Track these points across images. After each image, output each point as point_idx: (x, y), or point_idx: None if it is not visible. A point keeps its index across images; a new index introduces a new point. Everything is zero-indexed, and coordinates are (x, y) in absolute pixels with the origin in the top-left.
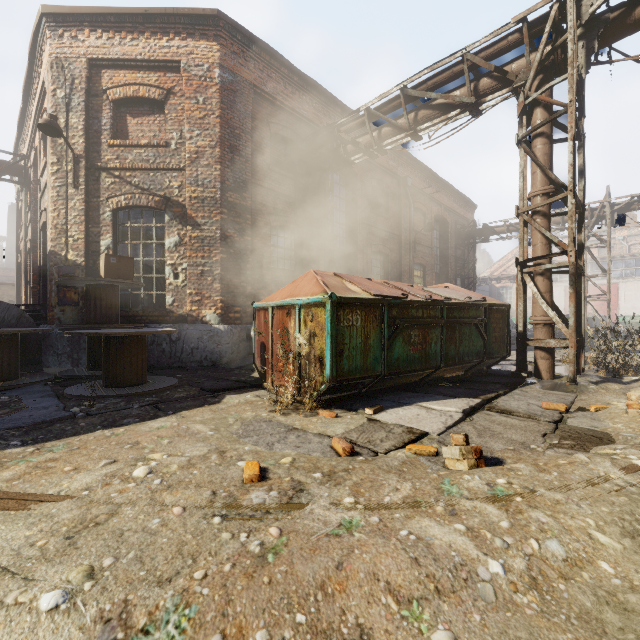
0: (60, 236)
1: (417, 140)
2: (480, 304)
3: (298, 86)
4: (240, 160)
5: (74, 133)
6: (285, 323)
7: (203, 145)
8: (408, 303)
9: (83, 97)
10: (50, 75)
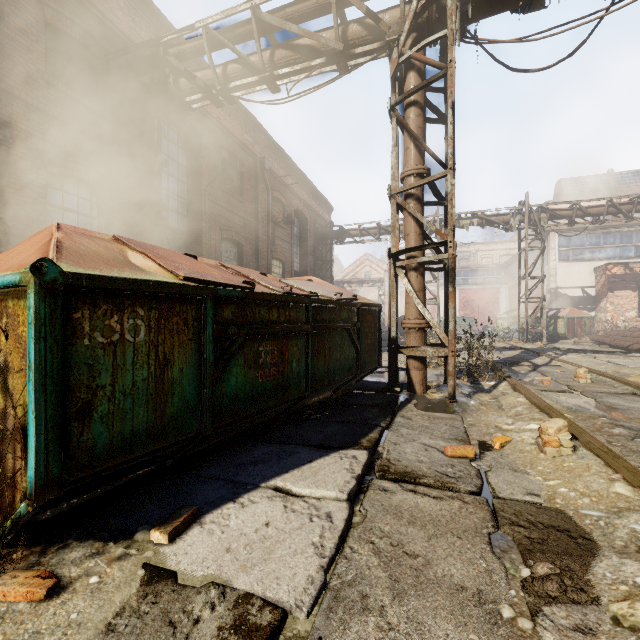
0: None
1: (274, 91)
2: (353, 303)
3: None
4: None
5: None
6: None
7: None
8: (254, 297)
9: None
10: None
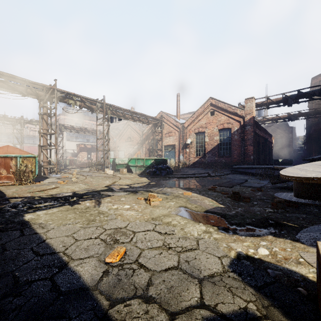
0: None
1: None
2: None
3: None
4: None
5: None
6: (8, 162)
7: None
8: None
9: None
10: None
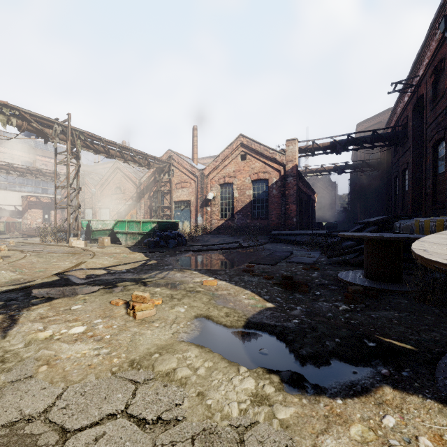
0: None
1: None
2: None
3: None
4: None
5: None
6: None
7: None
8: None
9: None
10: None
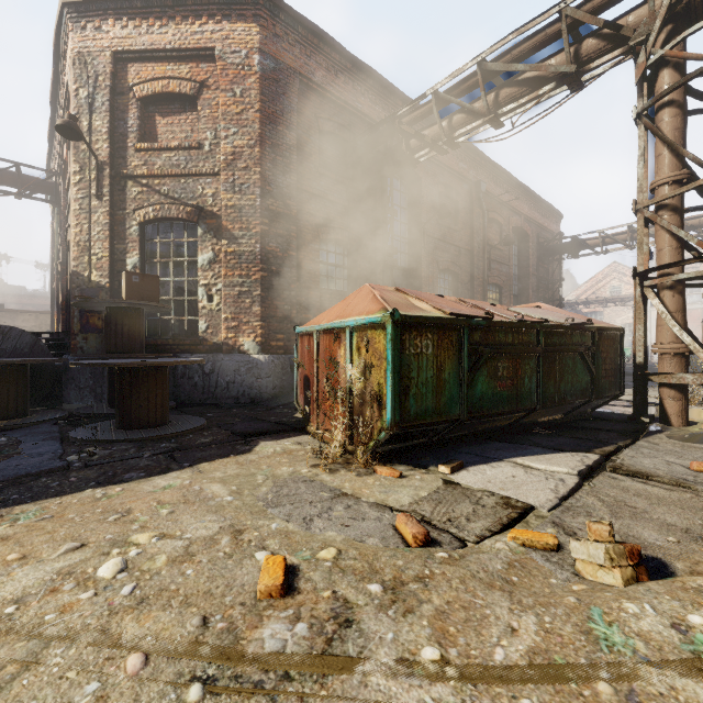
0: (83, 254)
1: (497, 127)
2: (587, 327)
3: (352, 74)
4: (283, 161)
5: (98, 137)
6: (333, 351)
7: (240, 145)
8: (494, 325)
9: (107, 96)
10: (72, 73)
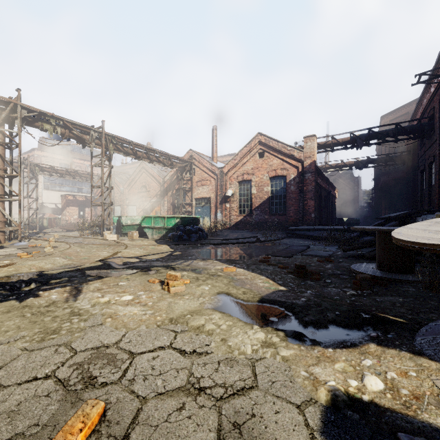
0: None
1: None
2: None
3: None
4: None
5: None
6: None
7: None
8: None
9: None
10: None
